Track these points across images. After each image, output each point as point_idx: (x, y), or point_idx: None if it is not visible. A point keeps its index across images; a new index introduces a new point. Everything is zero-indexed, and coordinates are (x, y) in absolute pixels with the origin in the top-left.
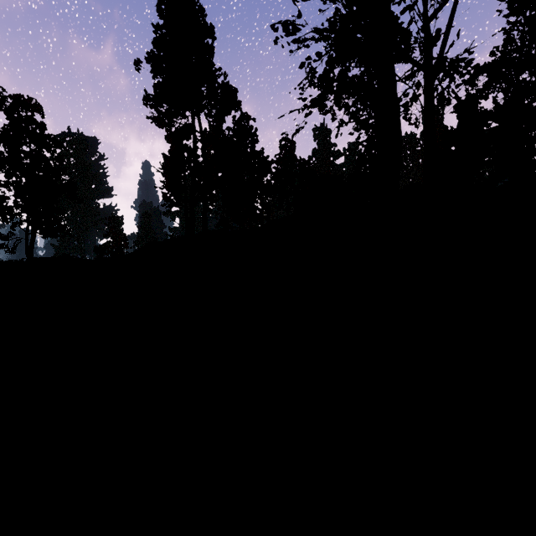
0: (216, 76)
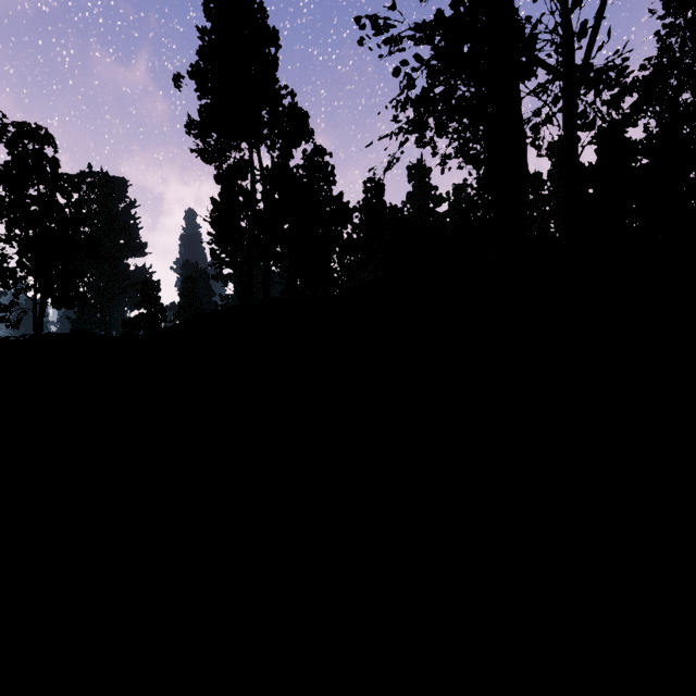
0: (281, 96)
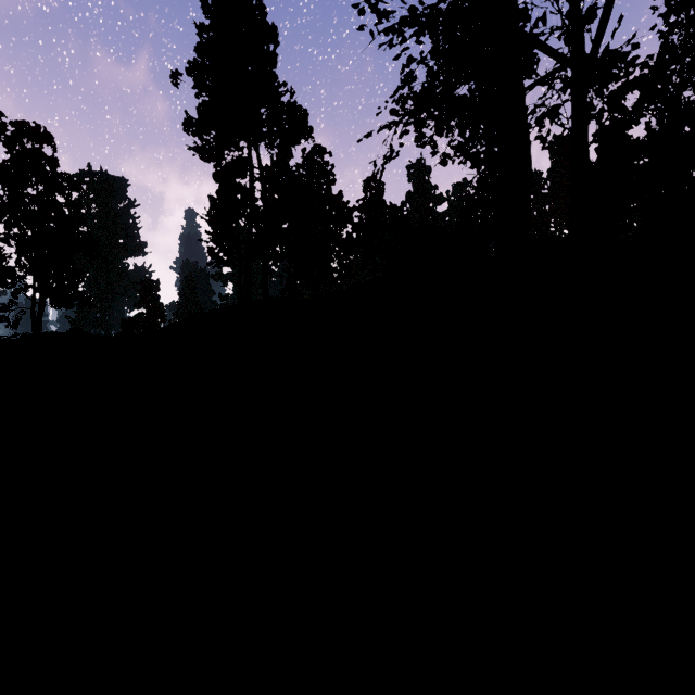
0: (280, 94)
